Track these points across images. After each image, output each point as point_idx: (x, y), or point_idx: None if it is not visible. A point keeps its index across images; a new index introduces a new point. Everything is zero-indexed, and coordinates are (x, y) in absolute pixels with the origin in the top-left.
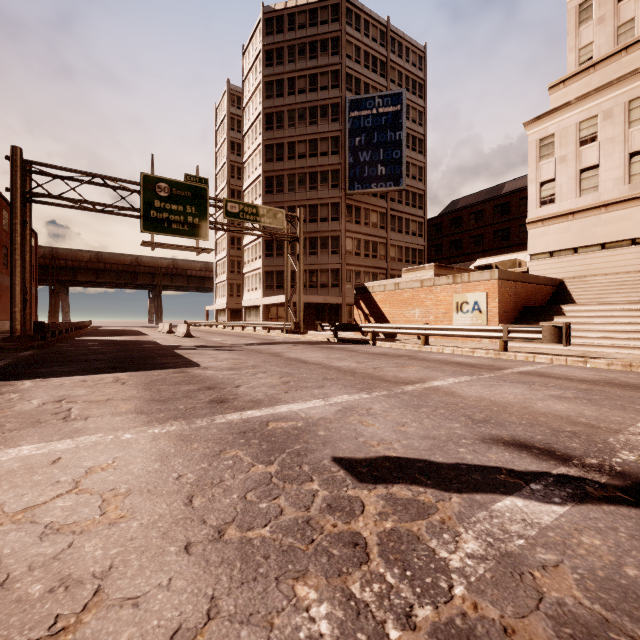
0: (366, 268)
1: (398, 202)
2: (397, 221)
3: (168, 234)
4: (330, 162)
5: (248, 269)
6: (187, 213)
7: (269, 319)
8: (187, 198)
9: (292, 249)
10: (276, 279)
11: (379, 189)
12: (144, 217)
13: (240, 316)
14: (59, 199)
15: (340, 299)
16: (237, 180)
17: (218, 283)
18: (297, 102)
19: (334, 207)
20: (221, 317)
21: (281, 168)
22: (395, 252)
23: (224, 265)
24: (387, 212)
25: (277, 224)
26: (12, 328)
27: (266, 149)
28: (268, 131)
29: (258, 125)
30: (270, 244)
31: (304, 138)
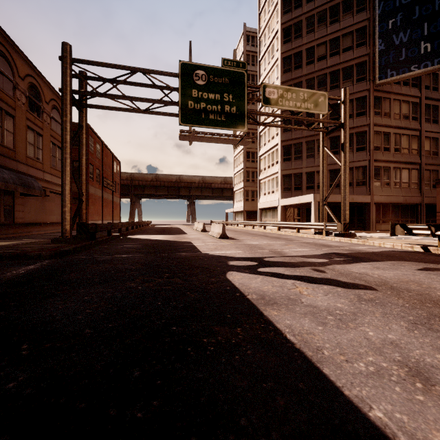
0: (396, 164)
1: (433, 89)
2: (431, 110)
3: (205, 126)
4: (355, 55)
5: (264, 175)
6: (224, 102)
7: (286, 219)
8: (224, 85)
9: (311, 151)
10: (294, 181)
11: (422, 70)
12: (182, 109)
13: (254, 217)
14: (104, 96)
15: (368, 198)
16: (251, 105)
17: (236, 191)
18: (316, 6)
19: (359, 102)
20: (238, 217)
21: (299, 75)
22: (429, 145)
23: (241, 176)
24: (420, 101)
25: (318, 109)
26: (62, 228)
27: (284, 61)
28: (286, 44)
29: (275, 43)
30: (288, 149)
31: (324, 39)
